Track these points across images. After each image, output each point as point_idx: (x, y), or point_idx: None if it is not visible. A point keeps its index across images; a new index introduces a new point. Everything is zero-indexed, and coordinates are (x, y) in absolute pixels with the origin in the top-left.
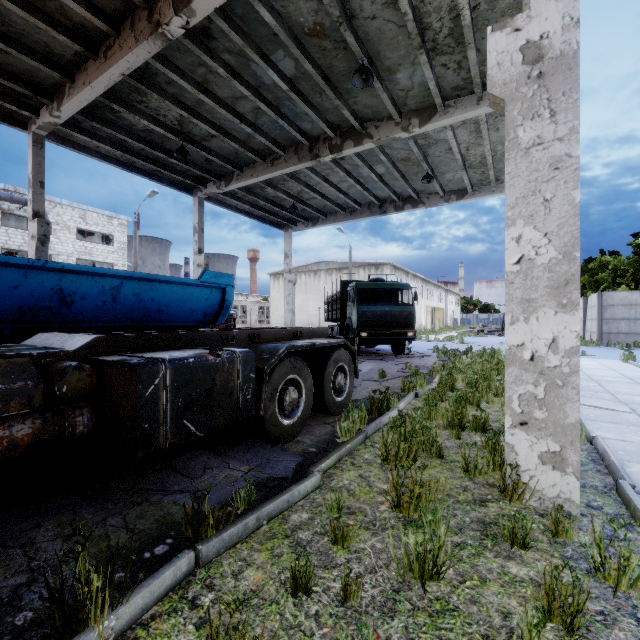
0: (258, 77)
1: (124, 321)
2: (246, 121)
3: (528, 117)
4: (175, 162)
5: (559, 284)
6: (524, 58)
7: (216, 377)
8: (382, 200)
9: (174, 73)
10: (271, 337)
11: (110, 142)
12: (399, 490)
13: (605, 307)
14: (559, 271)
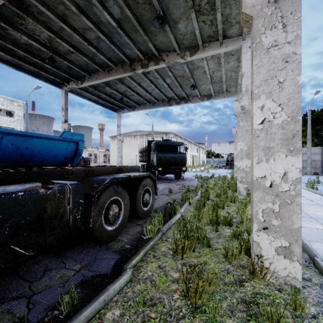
0: (98, 16)
1: (6, 162)
2: (92, 44)
3: (268, 28)
4: (48, 66)
5: (288, 137)
6: None
7: (47, 205)
8: (169, 98)
9: (42, 6)
10: (102, 172)
11: (2, 49)
12: (188, 284)
13: None
14: (288, 129)
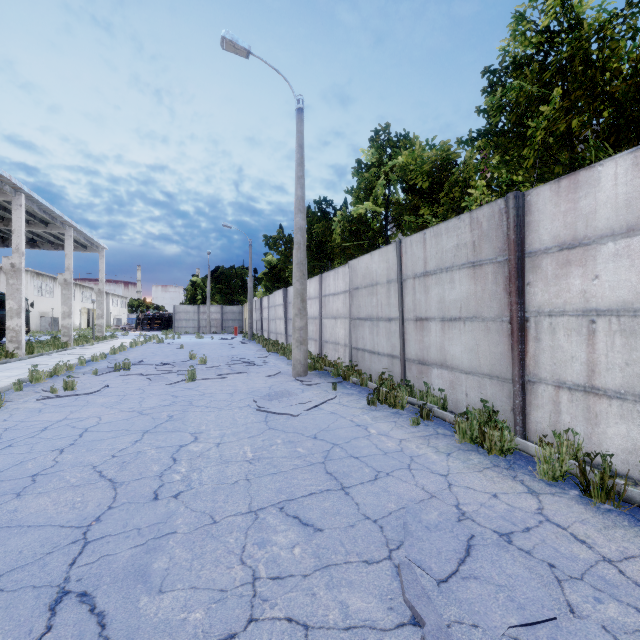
0: None
1: None
2: None
3: (12, 278)
4: None
5: (19, 313)
6: (11, 266)
7: None
8: (5, 237)
9: None
10: None
11: None
12: None
13: (177, 313)
14: (19, 311)
